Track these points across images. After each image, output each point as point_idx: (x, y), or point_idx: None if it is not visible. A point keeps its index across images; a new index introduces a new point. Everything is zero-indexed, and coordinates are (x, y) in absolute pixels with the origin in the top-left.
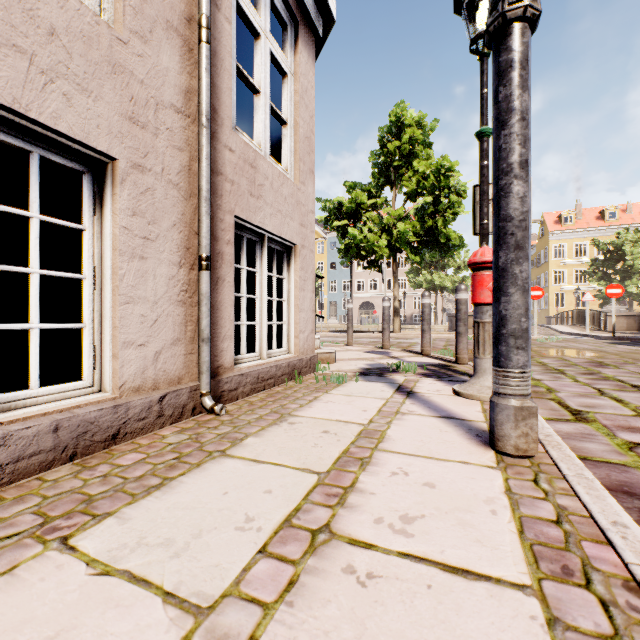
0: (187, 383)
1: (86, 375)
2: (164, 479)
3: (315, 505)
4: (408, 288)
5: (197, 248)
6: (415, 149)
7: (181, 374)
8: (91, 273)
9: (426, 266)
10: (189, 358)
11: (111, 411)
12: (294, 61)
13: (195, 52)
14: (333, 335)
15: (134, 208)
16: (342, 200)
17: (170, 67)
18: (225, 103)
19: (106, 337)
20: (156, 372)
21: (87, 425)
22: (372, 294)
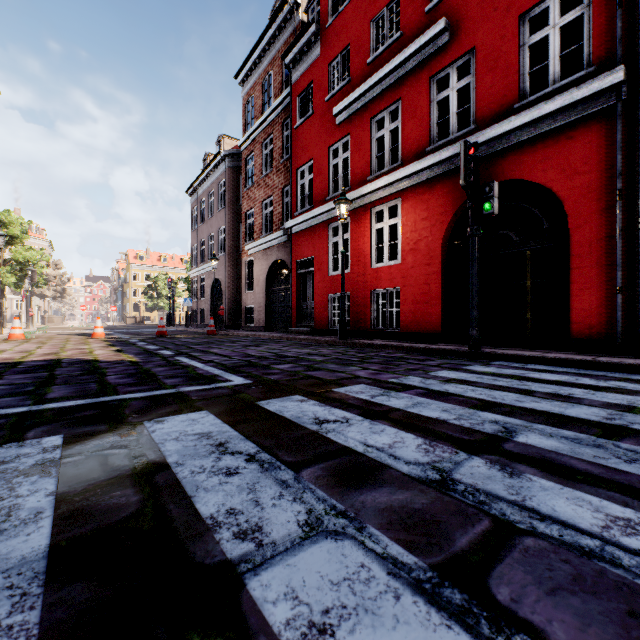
0: None
1: None
2: None
3: None
4: (9, 291)
5: None
6: (18, 234)
7: None
8: None
9: None
10: None
11: None
12: None
13: None
14: None
15: None
16: None
17: None
18: None
19: None
20: None
21: None
22: None
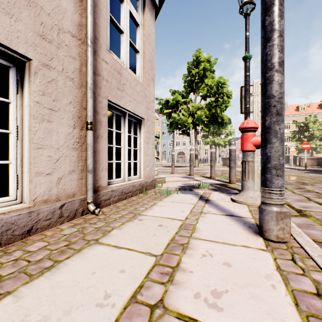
0: (79, 196)
1: (11, 193)
2: (55, 262)
3: (153, 282)
4: (202, 145)
5: (85, 117)
6: (206, 73)
7: (75, 191)
8: (15, 129)
9: (211, 133)
10: (80, 181)
11: (26, 215)
12: (143, 18)
13: (84, 2)
14: (164, 168)
15: (43, 90)
16: (169, 99)
17: (68, 8)
18: (102, 35)
19: (25, 169)
20: (58, 190)
21: (9, 225)
22: (184, 148)
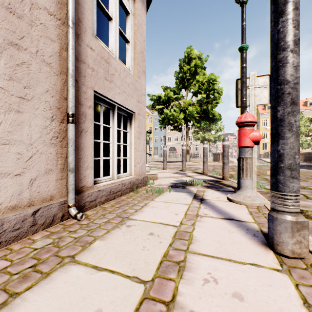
0: (58, 199)
1: None
2: (10, 295)
3: None
4: (192, 140)
5: (66, 108)
6: (197, 70)
7: (53, 193)
8: None
9: (201, 129)
10: (59, 182)
11: None
12: (134, 7)
13: None
14: (156, 163)
15: (10, 74)
16: (160, 95)
17: None
18: (87, 18)
19: None
20: (31, 193)
21: None
22: (175, 143)
